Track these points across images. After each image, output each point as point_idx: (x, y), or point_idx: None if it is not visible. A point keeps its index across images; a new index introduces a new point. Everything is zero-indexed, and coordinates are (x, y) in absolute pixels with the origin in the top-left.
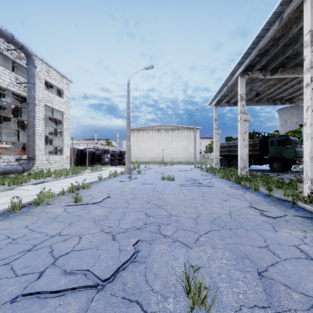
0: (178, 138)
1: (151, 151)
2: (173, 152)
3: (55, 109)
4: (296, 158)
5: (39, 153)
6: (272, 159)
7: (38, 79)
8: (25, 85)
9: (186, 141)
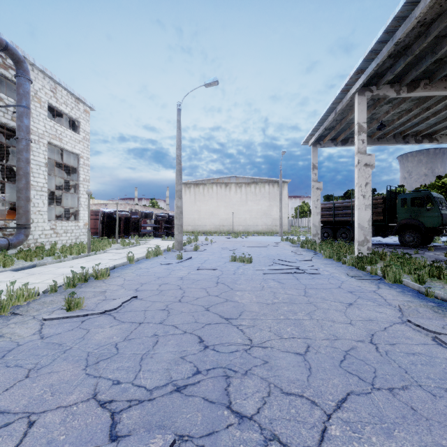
0: (256, 196)
1: (215, 216)
2: (248, 217)
3: (65, 150)
4: (442, 225)
5: (39, 219)
6: (403, 227)
7: (37, 102)
8: (15, 111)
9: (267, 201)
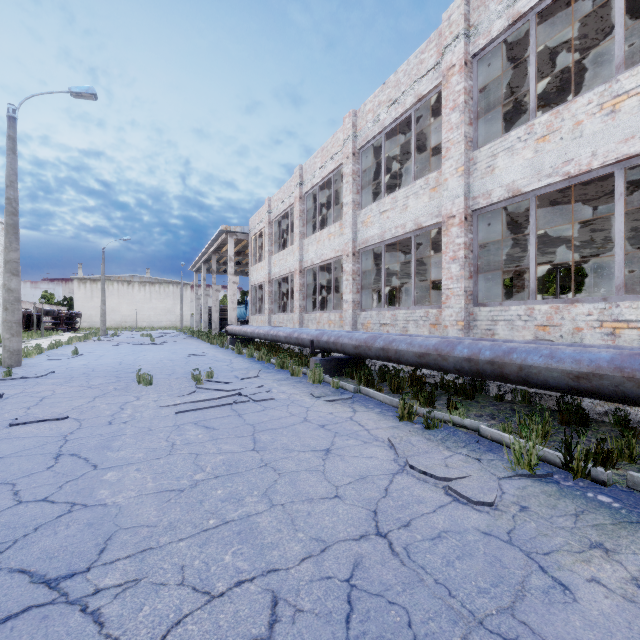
0: (161, 295)
1: (117, 313)
2: (152, 314)
3: None
4: None
5: None
6: None
7: None
8: None
9: (171, 300)
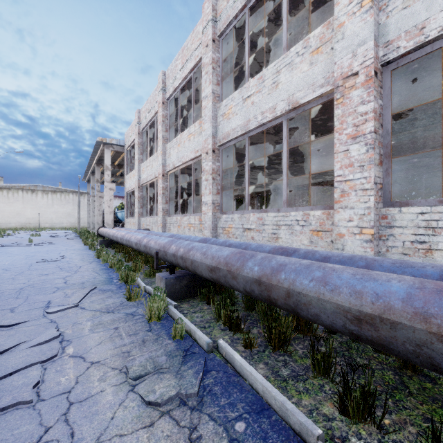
0: (62, 201)
1: (21, 216)
2: (54, 217)
3: None
4: None
5: None
6: None
7: None
8: None
9: (71, 205)
